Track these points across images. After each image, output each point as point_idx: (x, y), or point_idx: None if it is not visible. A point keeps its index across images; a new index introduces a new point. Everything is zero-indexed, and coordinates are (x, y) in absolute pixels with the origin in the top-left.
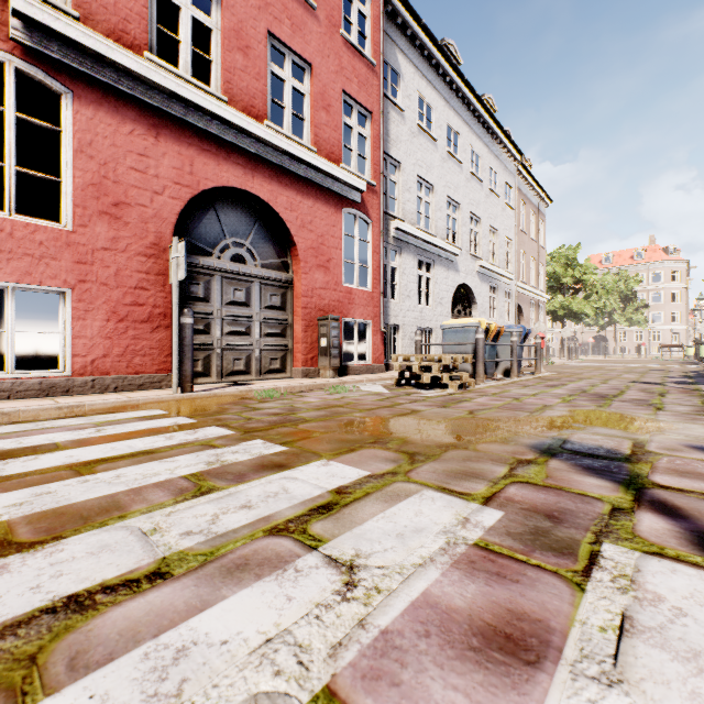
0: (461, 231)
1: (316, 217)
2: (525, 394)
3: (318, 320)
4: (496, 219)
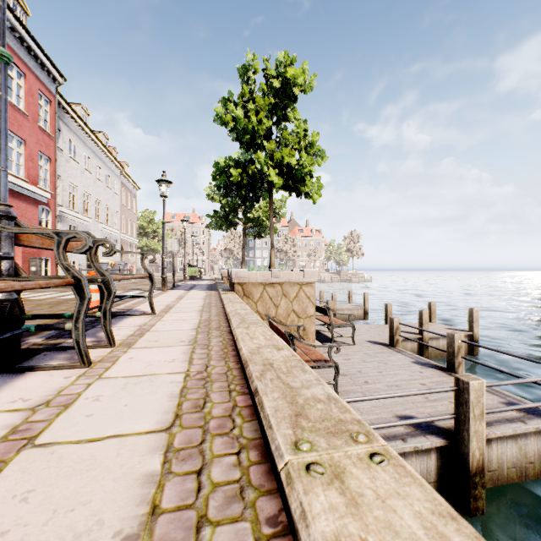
0: (92, 209)
1: (28, 211)
2: (126, 285)
3: (30, 259)
4: (110, 201)
